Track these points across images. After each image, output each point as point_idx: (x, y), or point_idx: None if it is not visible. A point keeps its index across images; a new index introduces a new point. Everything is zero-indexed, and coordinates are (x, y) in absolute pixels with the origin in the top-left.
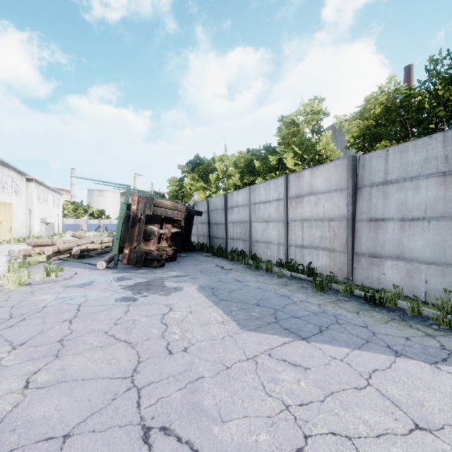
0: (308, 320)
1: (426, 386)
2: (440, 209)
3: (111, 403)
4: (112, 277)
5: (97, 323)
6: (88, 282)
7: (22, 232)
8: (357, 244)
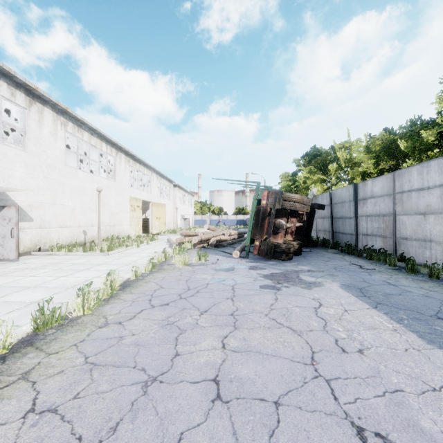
0: None
1: None
2: None
3: (304, 385)
4: (248, 265)
5: (254, 305)
6: (230, 268)
7: (170, 226)
8: None
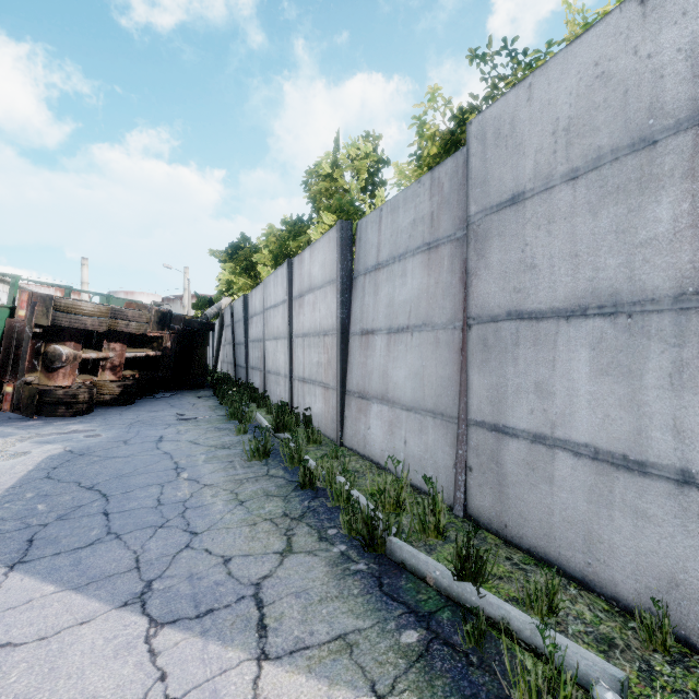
0: (113, 520)
1: (24, 693)
2: (423, 310)
3: None
4: None
5: None
6: None
7: None
8: (350, 374)
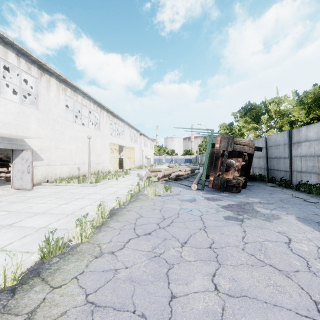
0: None
1: None
2: None
3: None
4: (205, 196)
5: (227, 237)
6: (192, 199)
7: (138, 163)
8: None
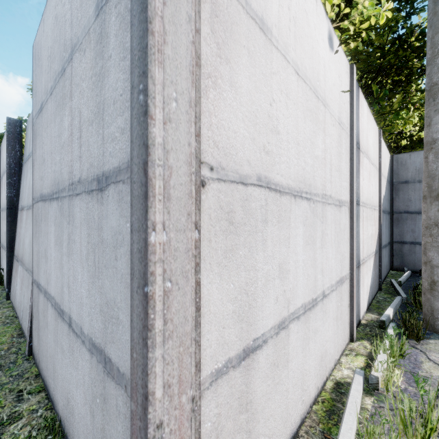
0: None
1: None
2: None
3: None
4: None
5: None
6: None
7: None
8: (16, 241)
